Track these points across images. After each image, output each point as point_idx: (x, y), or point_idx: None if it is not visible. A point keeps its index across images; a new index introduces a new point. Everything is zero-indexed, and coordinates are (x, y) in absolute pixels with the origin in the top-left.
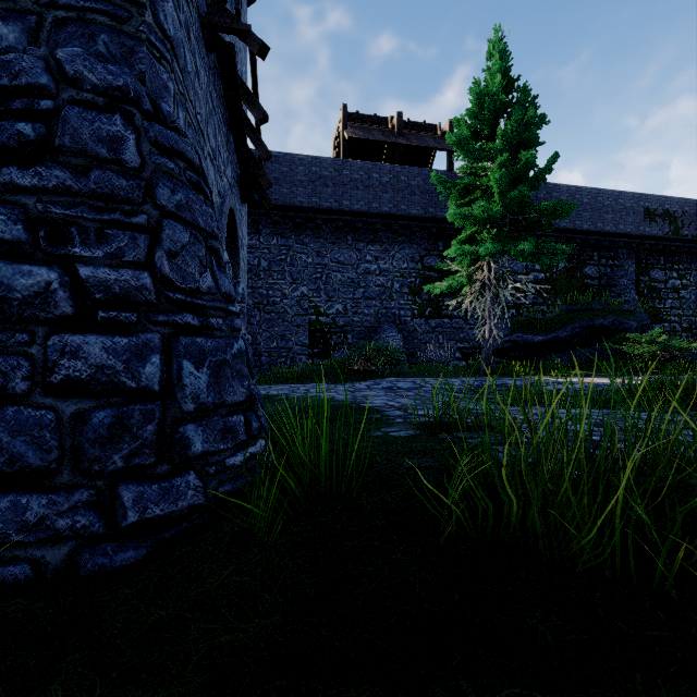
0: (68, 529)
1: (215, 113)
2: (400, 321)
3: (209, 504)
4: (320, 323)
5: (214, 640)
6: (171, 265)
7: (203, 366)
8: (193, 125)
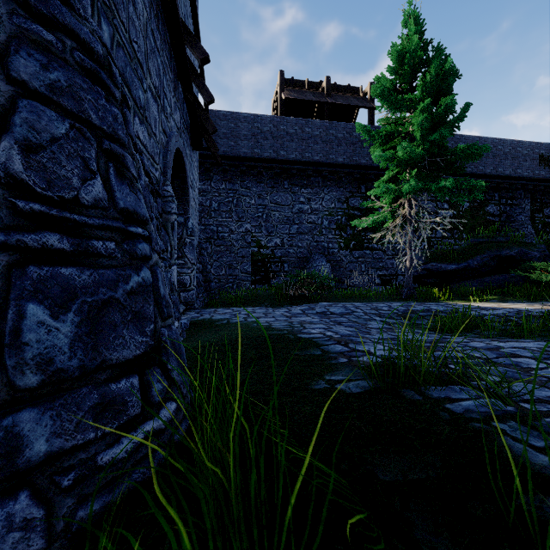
0: None
1: (158, 54)
2: (328, 253)
3: (54, 546)
4: (261, 255)
5: None
6: (27, 161)
7: (67, 310)
8: (126, 49)
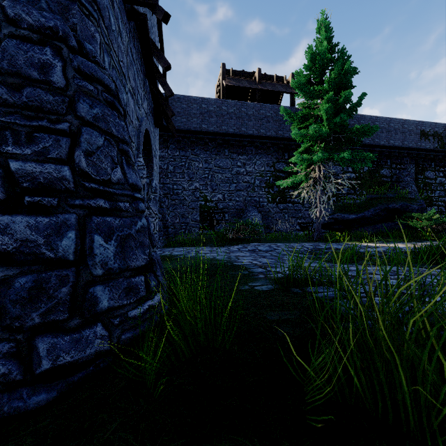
0: None
1: (134, 64)
2: (259, 205)
3: (113, 349)
4: (207, 207)
5: None
6: (87, 161)
7: (111, 239)
8: (116, 68)
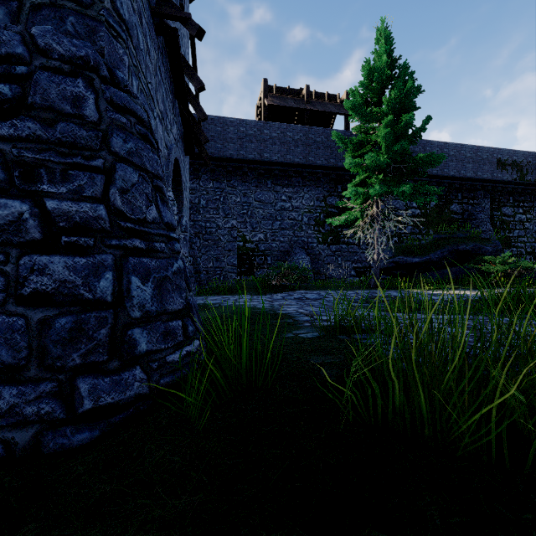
0: (34, 415)
1: (163, 84)
2: (308, 247)
3: (152, 393)
4: (246, 248)
5: (147, 515)
6: (123, 199)
7: (148, 281)
8: (144, 92)
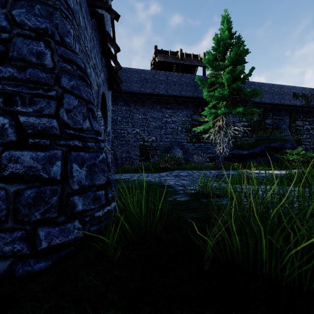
0: (9, 252)
1: (95, 47)
2: (181, 144)
3: (85, 236)
4: (145, 145)
5: None
6: (68, 116)
7: (83, 166)
8: (83, 52)
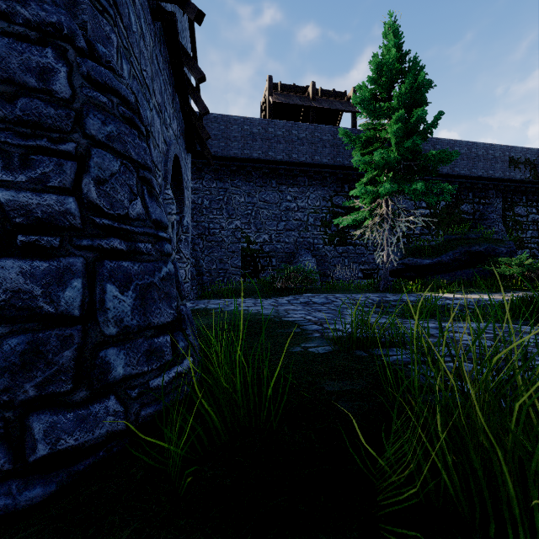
0: None
1: (160, 74)
2: (314, 248)
3: (130, 429)
4: (250, 250)
5: None
6: (99, 191)
7: (128, 289)
8: (138, 79)
